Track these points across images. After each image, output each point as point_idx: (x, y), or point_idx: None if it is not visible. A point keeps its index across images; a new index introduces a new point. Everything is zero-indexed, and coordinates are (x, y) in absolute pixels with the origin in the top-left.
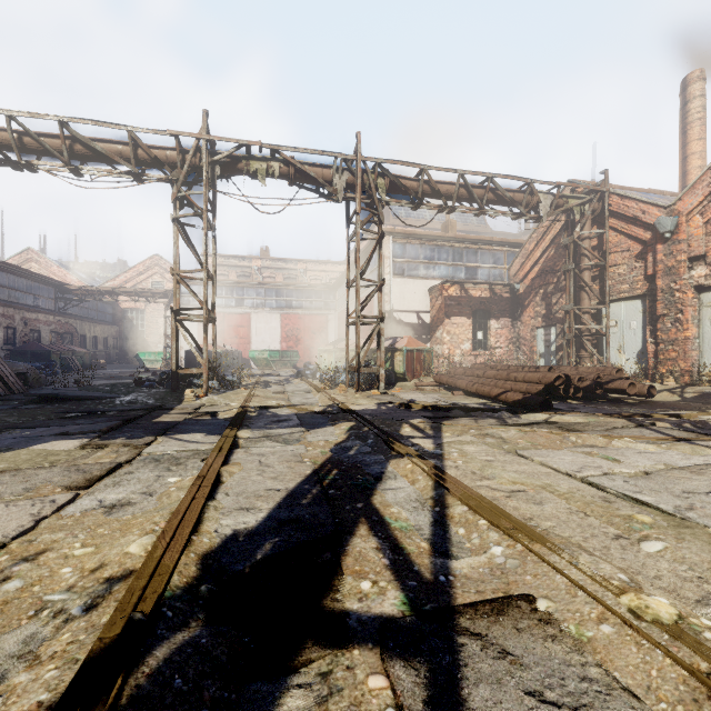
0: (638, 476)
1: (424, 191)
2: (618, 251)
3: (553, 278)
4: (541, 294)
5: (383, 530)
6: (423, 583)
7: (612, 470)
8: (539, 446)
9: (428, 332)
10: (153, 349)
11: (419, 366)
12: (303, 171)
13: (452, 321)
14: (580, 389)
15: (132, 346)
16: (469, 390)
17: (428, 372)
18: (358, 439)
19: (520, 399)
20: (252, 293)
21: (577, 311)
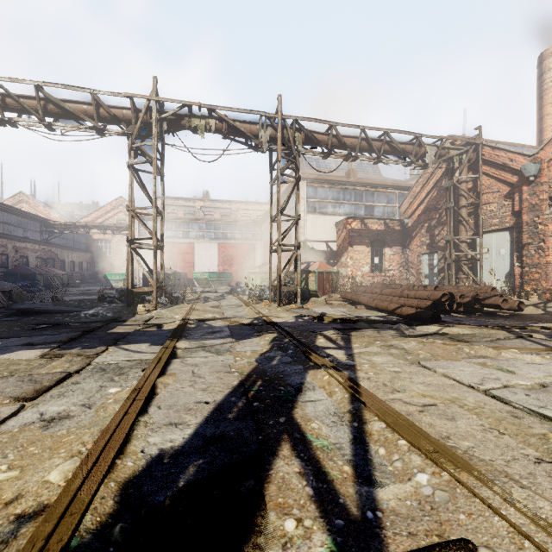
0: (535, 388)
1: (333, 143)
2: (489, 192)
3: (436, 214)
4: (426, 227)
5: (305, 450)
6: (351, 522)
7: (510, 382)
8: (438, 356)
9: (335, 258)
10: (118, 271)
11: (328, 284)
12: (235, 127)
13: (354, 249)
14: (461, 304)
15: (102, 268)
16: (370, 305)
17: (335, 290)
18: (279, 350)
19: (413, 313)
20: (196, 227)
21: (456, 241)
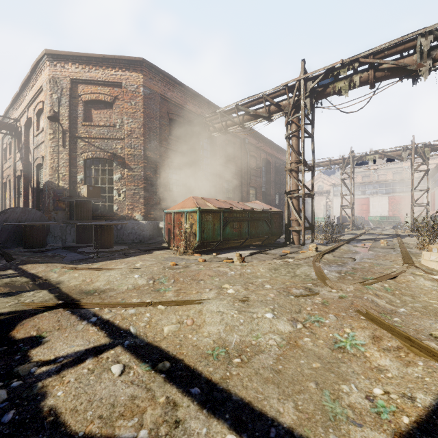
0: None
1: None
2: None
3: None
4: None
5: None
6: None
7: None
8: None
9: None
10: (318, 216)
11: None
12: (388, 155)
13: None
14: None
15: (309, 214)
16: None
17: None
18: (391, 236)
19: None
20: (370, 187)
21: None
